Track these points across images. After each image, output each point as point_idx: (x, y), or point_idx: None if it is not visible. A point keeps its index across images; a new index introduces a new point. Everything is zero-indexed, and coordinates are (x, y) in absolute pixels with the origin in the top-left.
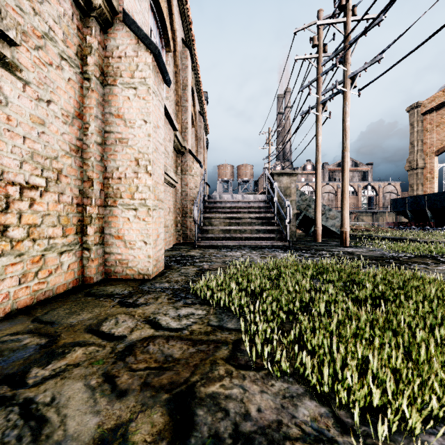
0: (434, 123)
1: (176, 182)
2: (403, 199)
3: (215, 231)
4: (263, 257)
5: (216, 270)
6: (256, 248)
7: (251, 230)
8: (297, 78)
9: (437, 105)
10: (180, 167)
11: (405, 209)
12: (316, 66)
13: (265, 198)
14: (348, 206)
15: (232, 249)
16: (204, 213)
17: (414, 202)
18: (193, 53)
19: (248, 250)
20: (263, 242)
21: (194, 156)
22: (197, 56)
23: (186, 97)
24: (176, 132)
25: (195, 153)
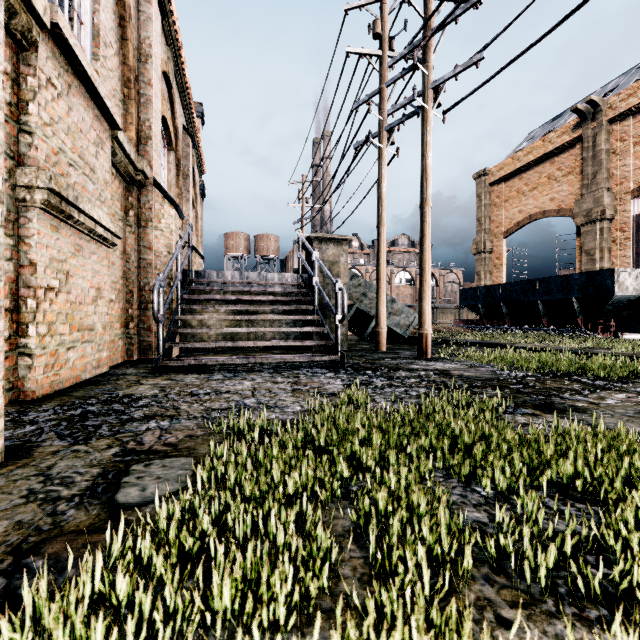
0: (503, 197)
1: (117, 236)
2: (475, 290)
3: (210, 335)
4: (298, 393)
5: (172, 455)
6: (284, 368)
7: (274, 333)
8: (348, 88)
9: (506, 175)
10: (134, 212)
11: (477, 303)
12: (378, 69)
13: (299, 279)
14: (429, 293)
15: (236, 374)
16: (186, 303)
17: (488, 294)
18: (168, 7)
19: (268, 374)
20: (295, 356)
21: (164, 193)
22: (176, 18)
23: (148, 78)
24: (117, 132)
25: (177, 198)
